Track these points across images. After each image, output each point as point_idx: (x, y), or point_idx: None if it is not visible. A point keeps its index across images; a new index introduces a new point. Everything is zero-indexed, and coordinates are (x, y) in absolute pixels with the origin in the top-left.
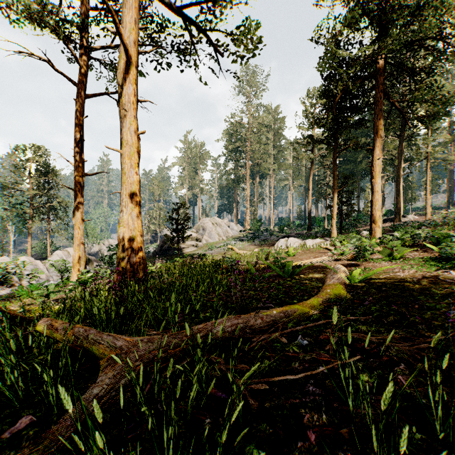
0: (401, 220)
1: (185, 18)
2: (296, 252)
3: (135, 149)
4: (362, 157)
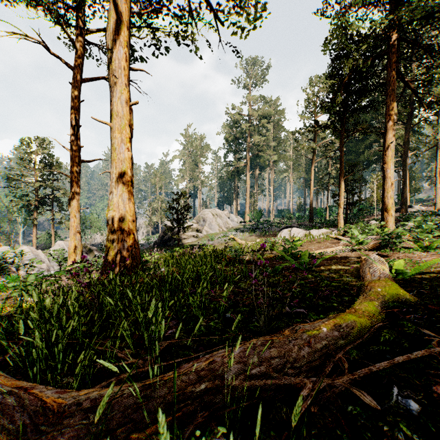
0: (407, 210)
1: None
2: (302, 242)
3: (126, 122)
4: (364, 147)
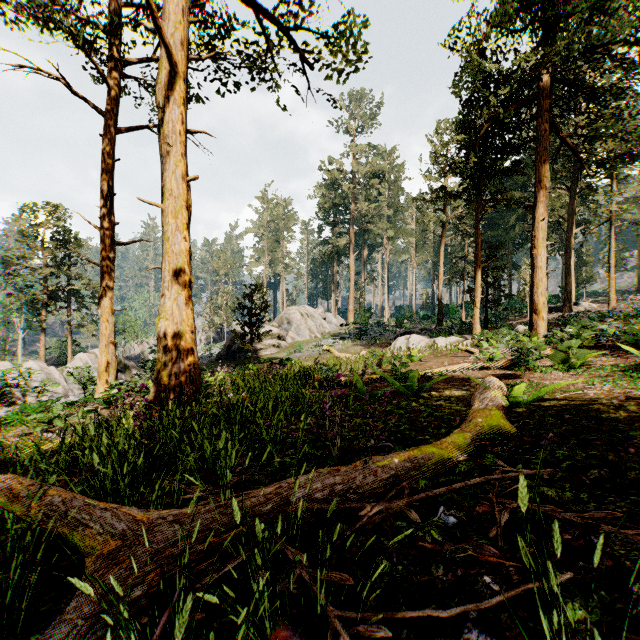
0: (572, 309)
1: (258, 9)
2: (421, 355)
3: (183, 203)
4: (516, 219)
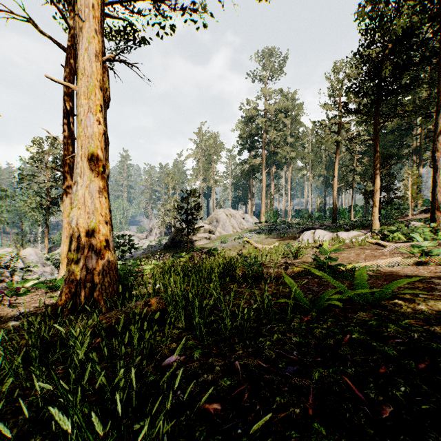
0: None
1: None
2: (333, 247)
3: (96, 83)
4: (393, 141)
